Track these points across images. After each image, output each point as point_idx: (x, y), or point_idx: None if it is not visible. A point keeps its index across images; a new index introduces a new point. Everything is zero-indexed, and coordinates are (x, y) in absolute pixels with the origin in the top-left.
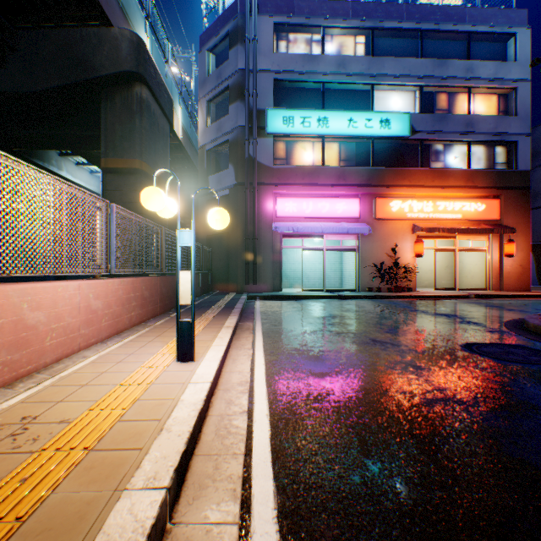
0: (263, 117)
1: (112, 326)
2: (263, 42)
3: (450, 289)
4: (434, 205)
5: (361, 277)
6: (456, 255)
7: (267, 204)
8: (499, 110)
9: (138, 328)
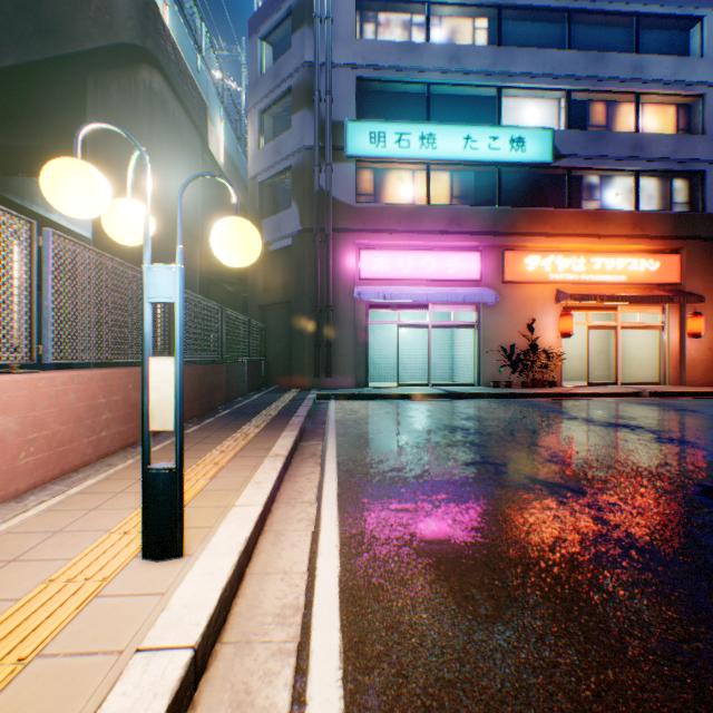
0: (341, 133)
1: (46, 463)
2: (341, 24)
3: (609, 383)
4: (588, 263)
5: (482, 366)
6: (617, 335)
7: (347, 260)
8: (678, 127)
9: (112, 460)
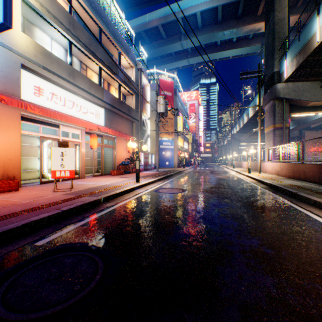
0: None
1: None
2: None
3: None
4: None
5: None
6: None
7: None
8: None
9: None
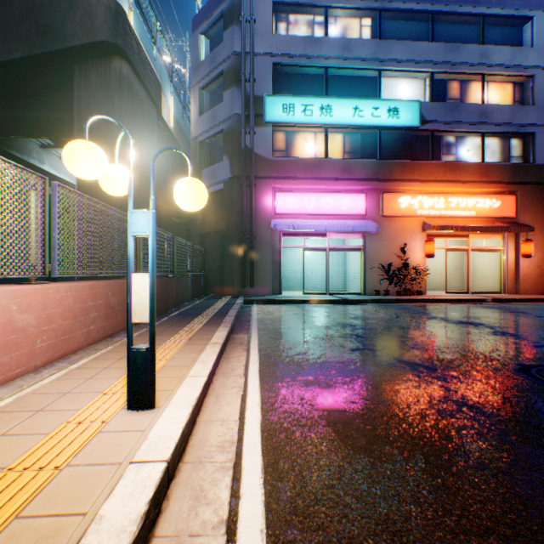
0: (261, 105)
1: (54, 347)
2: (261, 23)
3: (462, 292)
4: (446, 202)
5: (367, 279)
6: (468, 256)
7: (265, 200)
8: (514, 99)
9: (98, 346)
